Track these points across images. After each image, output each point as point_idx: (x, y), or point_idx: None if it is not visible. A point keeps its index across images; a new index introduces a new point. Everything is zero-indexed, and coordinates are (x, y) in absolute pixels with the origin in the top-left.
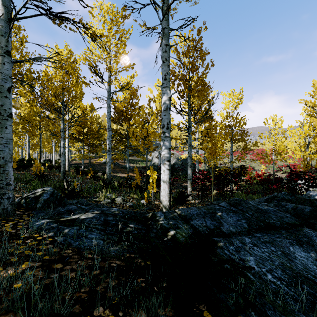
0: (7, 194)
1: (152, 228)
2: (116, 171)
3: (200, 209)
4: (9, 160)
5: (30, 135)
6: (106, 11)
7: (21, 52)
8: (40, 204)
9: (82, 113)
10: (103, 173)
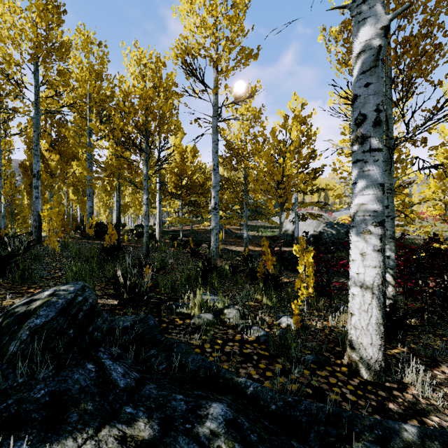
0: None
1: None
2: (228, 242)
3: None
4: None
5: (106, 189)
6: None
7: (101, 75)
8: (16, 343)
9: (181, 157)
10: (209, 245)
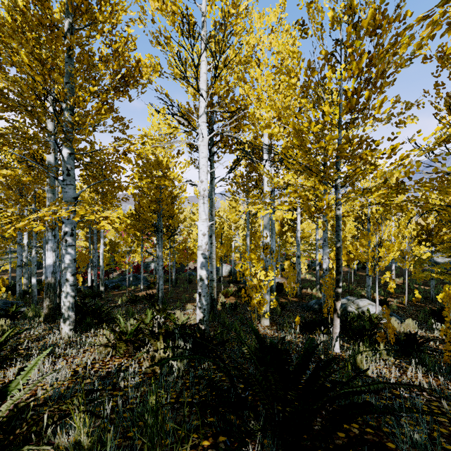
0: None
1: None
2: None
3: None
4: None
5: None
6: None
7: None
8: None
9: None
10: None
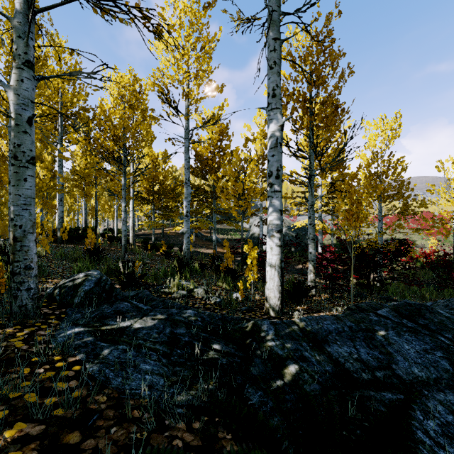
0: (27, 283)
1: (253, 354)
2: (199, 245)
3: (342, 320)
4: (30, 231)
5: (83, 196)
6: (182, 10)
7: (73, 84)
8: (78, 298)
9: (153, 164)
10: (181, 247)
